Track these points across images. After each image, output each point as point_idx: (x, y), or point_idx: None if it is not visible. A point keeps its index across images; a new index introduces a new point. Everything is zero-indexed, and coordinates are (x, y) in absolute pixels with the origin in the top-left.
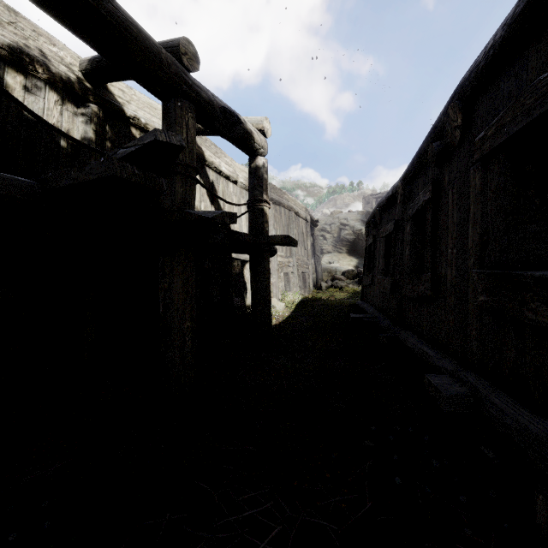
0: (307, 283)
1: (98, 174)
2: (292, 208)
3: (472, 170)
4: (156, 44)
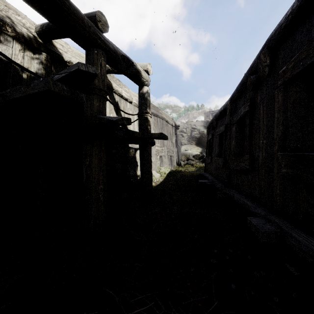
0: (173, 162)
1: (39, 89)
2: (164, 118)
3: (276, 91)
4: (81, 13)
